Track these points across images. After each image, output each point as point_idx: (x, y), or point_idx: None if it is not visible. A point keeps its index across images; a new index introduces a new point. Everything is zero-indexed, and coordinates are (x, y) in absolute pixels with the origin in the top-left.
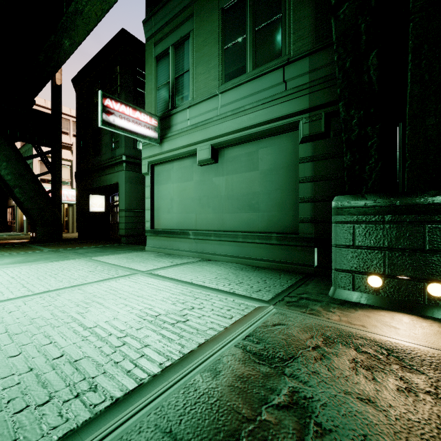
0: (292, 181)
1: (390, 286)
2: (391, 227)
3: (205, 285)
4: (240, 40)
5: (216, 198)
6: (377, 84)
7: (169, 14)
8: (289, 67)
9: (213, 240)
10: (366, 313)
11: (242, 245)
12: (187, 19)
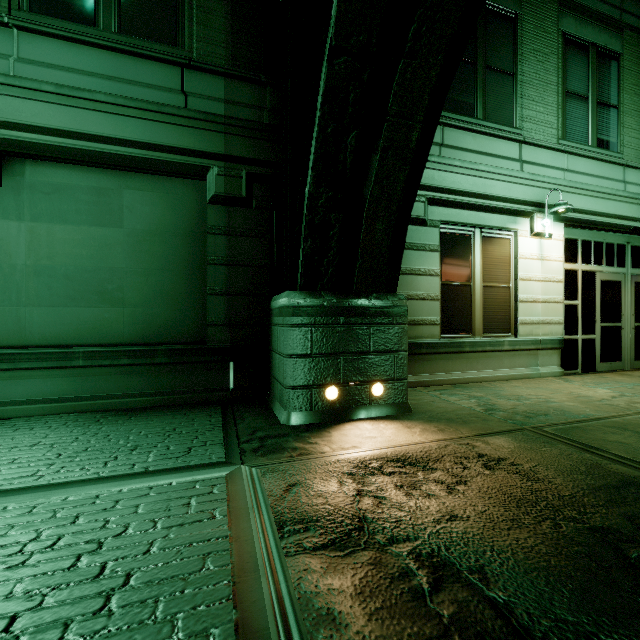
0: (192, 259)
1: (345, 396)
2: (346, 330)
3: (55, 481)
4: None
5: None
6: (350, 169)
7: None
8: (193, 73)
9: None
10: (340, 432)
11: (85, 373)
12: None
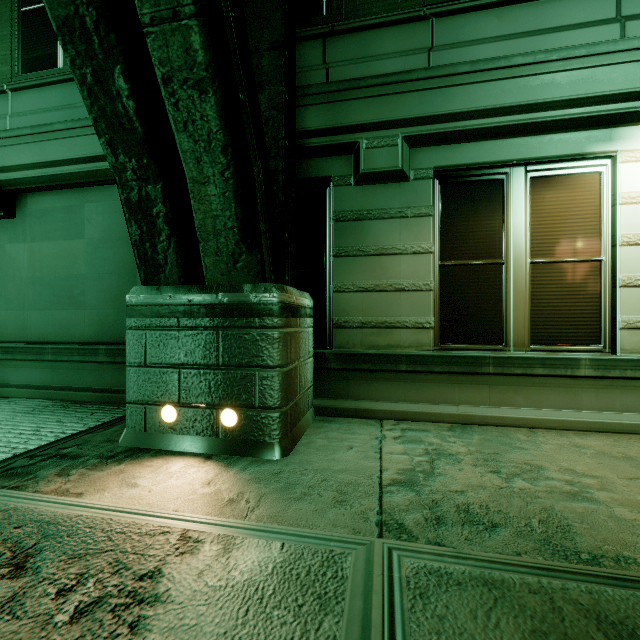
0: (134, 261)
1: (185, 420)
2: (187, 334)
3: None
4: None
5: (12, 282)
6: (138, 121)
7: None
8: None
9: (2, 360)
10: (128, 467)
11: (54, 366)
12: None
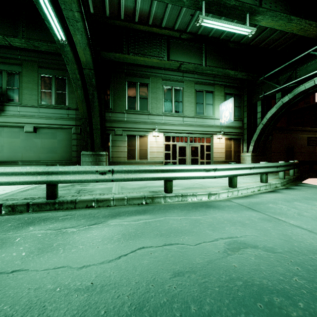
0: (70, 144)
1: None
2: (92, 158)
3: None
4: (49, 91)
5: (35, 147)
6: (89, 132)
7: (2, 54)
8: (69, 110)
9: (34, 165)
10: None
11: None
12: (17, 65)
